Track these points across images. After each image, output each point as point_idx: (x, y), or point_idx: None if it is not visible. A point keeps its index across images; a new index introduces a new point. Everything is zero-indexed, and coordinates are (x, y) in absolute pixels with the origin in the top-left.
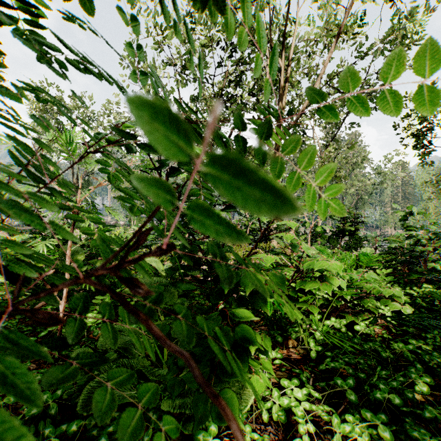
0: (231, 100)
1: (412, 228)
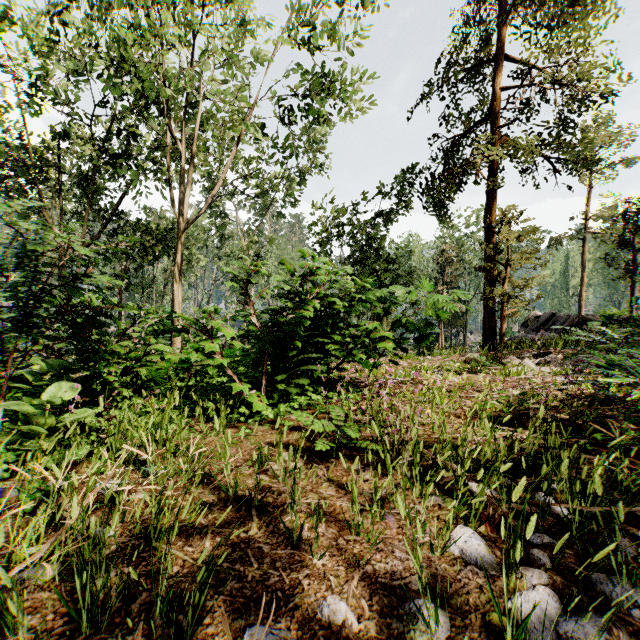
0: (122, 159)
1: None
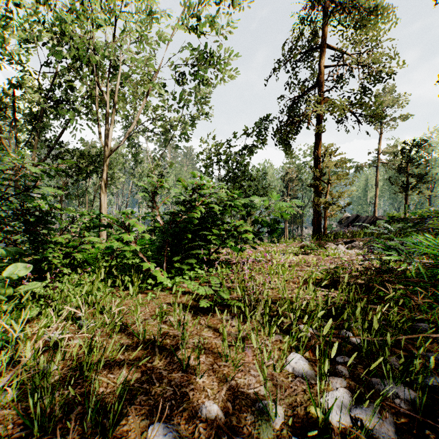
0: (63, 104)
1: None
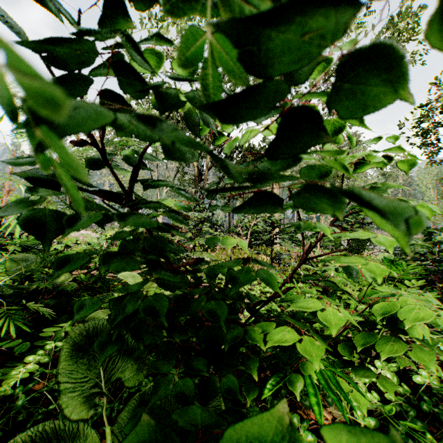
0: None
1: (430, 230)
